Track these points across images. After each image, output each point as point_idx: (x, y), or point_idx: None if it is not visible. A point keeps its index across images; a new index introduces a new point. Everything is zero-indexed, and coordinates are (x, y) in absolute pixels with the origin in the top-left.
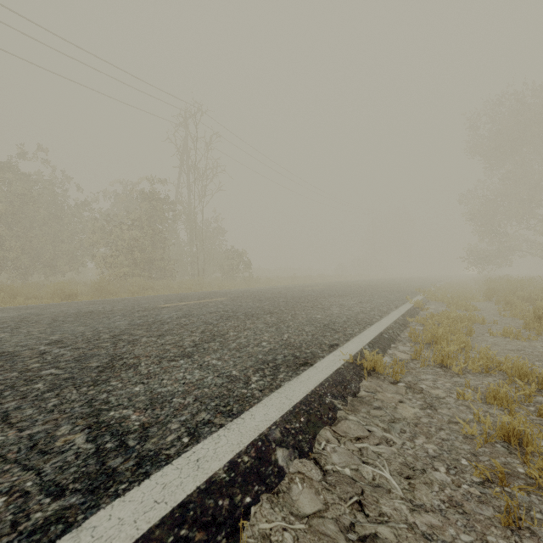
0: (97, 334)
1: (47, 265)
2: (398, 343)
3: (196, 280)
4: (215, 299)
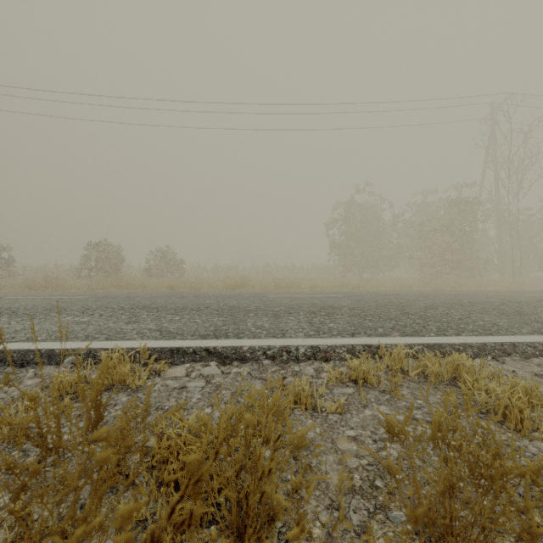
0: (488, 302)
1: (373, 266)
2: None
3: (512, 279)
4: None
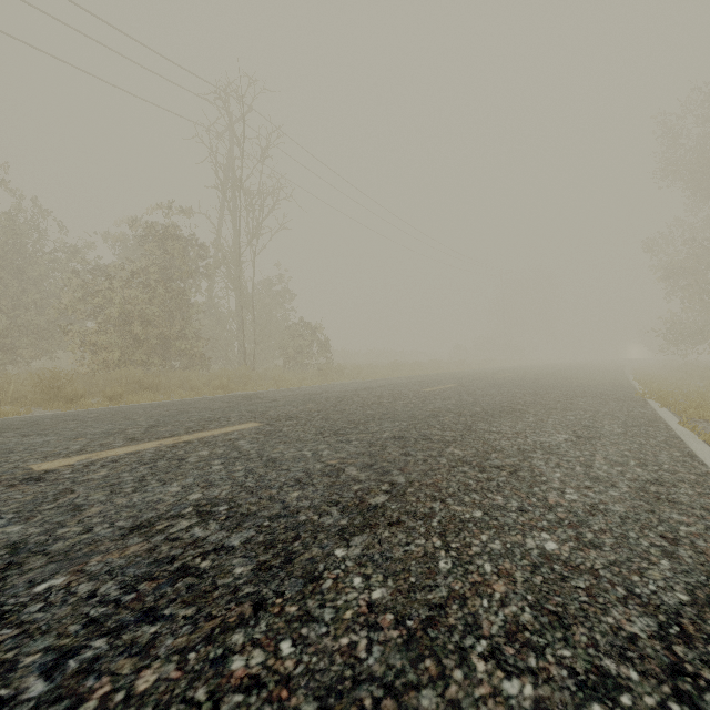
0: None
1: None
2: None
3: (239, 371)
4: (225, 430)
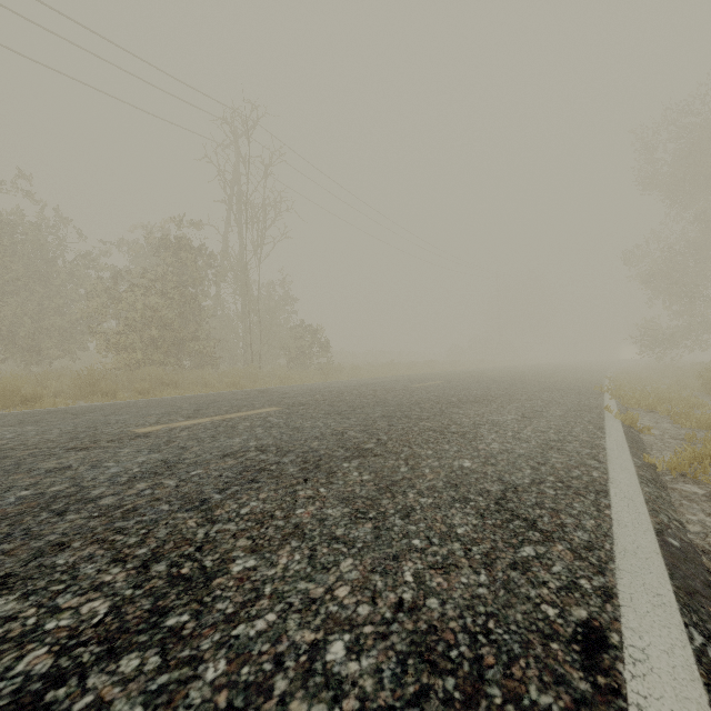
0: None
1: (26, 347)
2: (710, 564)
3: (247, 370)
4: (256, 412)
